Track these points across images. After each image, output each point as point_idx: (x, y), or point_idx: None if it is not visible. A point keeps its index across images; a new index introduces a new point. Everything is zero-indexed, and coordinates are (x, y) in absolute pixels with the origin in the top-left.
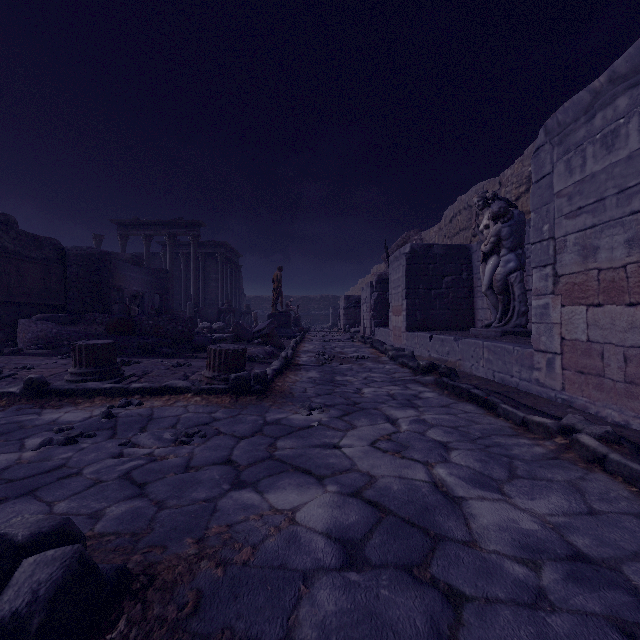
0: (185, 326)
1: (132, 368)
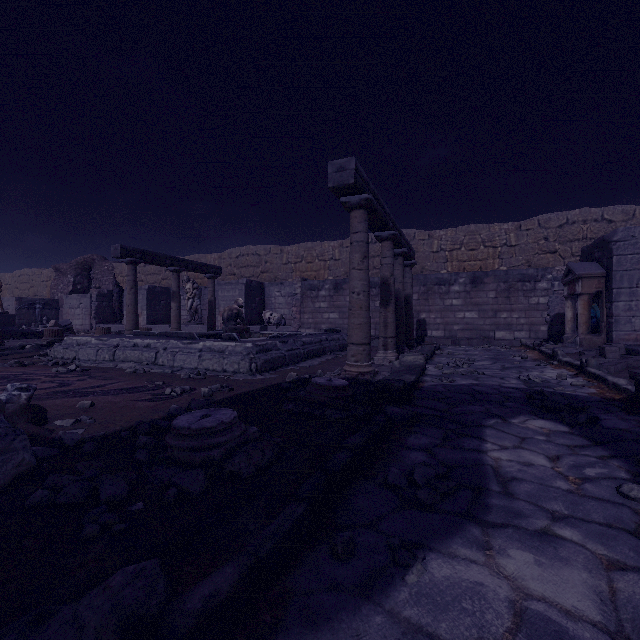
0: None
1: None
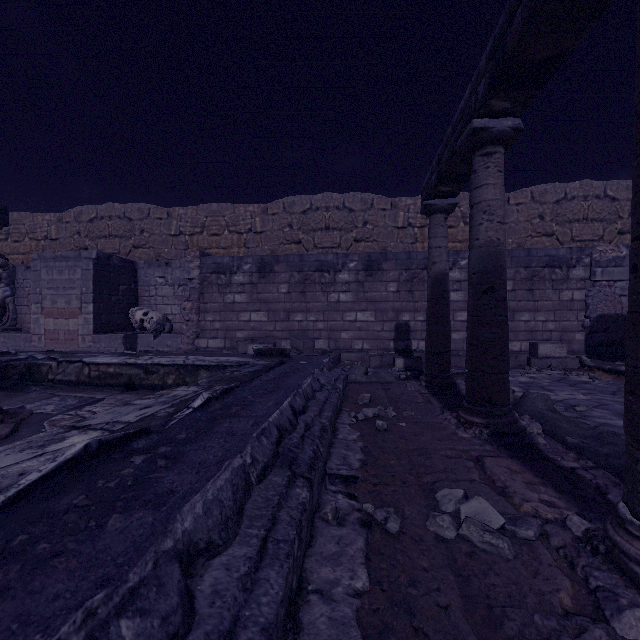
0: None
1: None
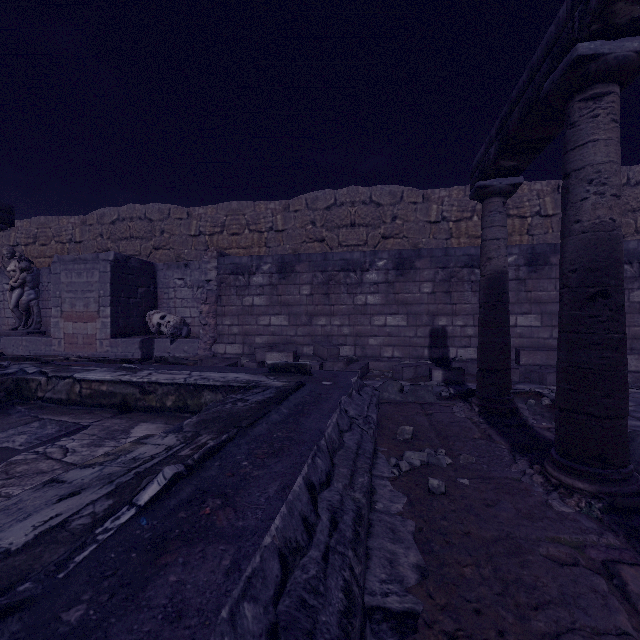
0: None
1: None
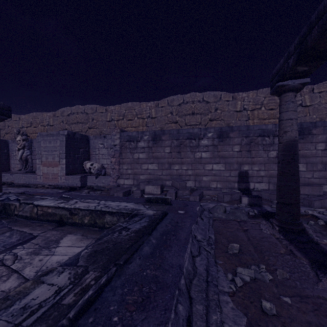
0: None
1: None
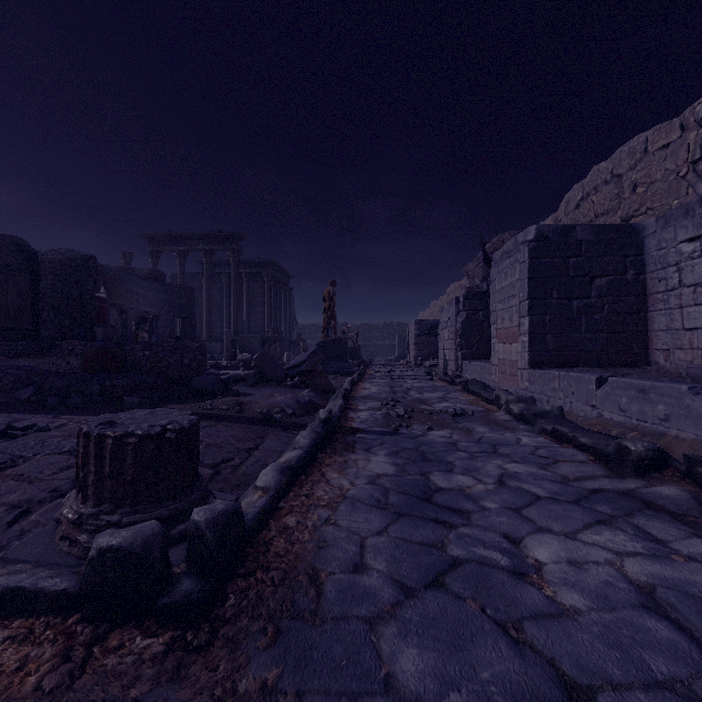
0: (193, 358)
1: (3, 447)
